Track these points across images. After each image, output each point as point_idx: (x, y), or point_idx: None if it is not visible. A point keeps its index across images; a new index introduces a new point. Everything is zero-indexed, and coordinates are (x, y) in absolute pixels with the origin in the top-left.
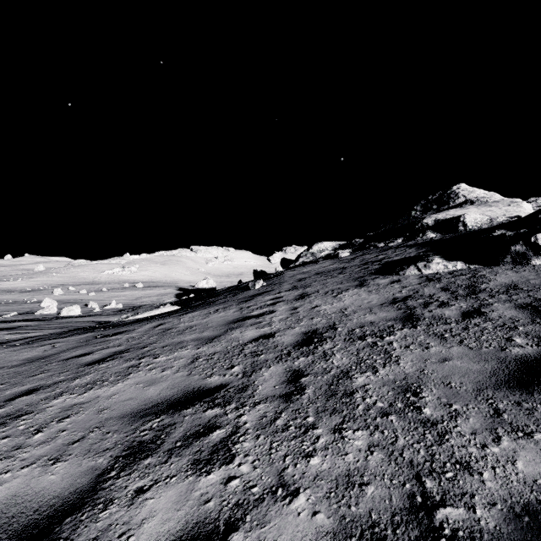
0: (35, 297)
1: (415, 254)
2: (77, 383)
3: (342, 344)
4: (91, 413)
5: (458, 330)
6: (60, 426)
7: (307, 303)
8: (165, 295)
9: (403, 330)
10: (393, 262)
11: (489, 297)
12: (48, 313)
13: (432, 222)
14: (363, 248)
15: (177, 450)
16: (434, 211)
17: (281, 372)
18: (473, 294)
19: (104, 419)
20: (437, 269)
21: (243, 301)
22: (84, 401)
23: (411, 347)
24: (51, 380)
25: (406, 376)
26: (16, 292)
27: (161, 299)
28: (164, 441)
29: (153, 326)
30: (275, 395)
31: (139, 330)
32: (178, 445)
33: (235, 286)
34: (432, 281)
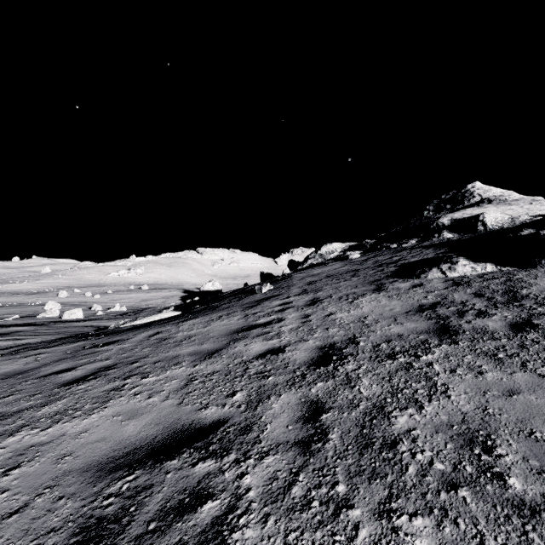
0: (39, 299)
1: (433, 255)
2: (44, 412)
3: (368, 364)
4: (48, 462)
5: (513, 348)
6: (2, 482)
7: (320, 310)
8: (170, 297)
9: (442, 346)
10: (410, 264)
11: (536, 305)
12: (50, 316)
13: (448, 222)
14: (375, 249)
15: (147, 540)
16: (447, 211)
17: (294, 403)
18: (515, 301)
19: (61, 473)
20: (464, 271)
21: (249, 306)
22: (45, 440)
23: (458, 371)
24: (17, 406)
25: (464, 417)
26: (21, 294)
27: (166, 302)
28: (132, 519)
29: (149, 335)
30: (288, 440)
31: (132, 339)
32: (151, 527)
33: (241, 290)
34: (461, 286)
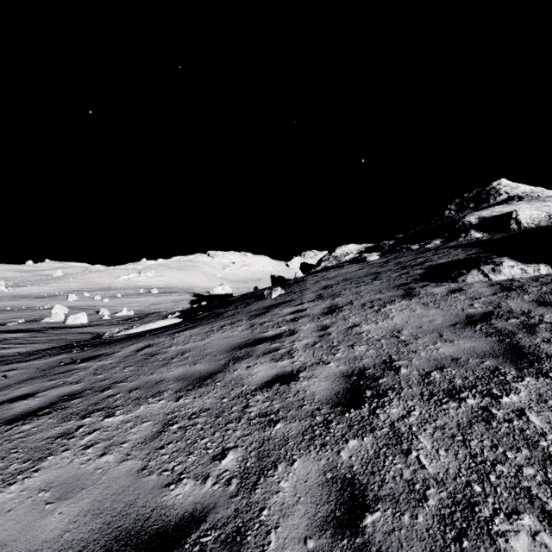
0: (49, 303)
1: (465, 255)
2: None
3: (422, 408)
4: None
5: None
6: None
7: (340, 321)
8: (179, 301)
9: (525, 380)
10: (440, 266)
11: None
12: (55, 320)
13: (476, 220)
14: (394, 250)
15: None
16: (471, 210)
17: (315, 482)
18: None
19: None
20: (511, 274)
21: (256, 314)
22: None
23: None
24: None
25: None
26: (32, 297)
27: (175, 306)
28: None
29: (137, 349)
30: None
31: (118, 354)
32: None
33: (250, 294)
34: (513, 291)
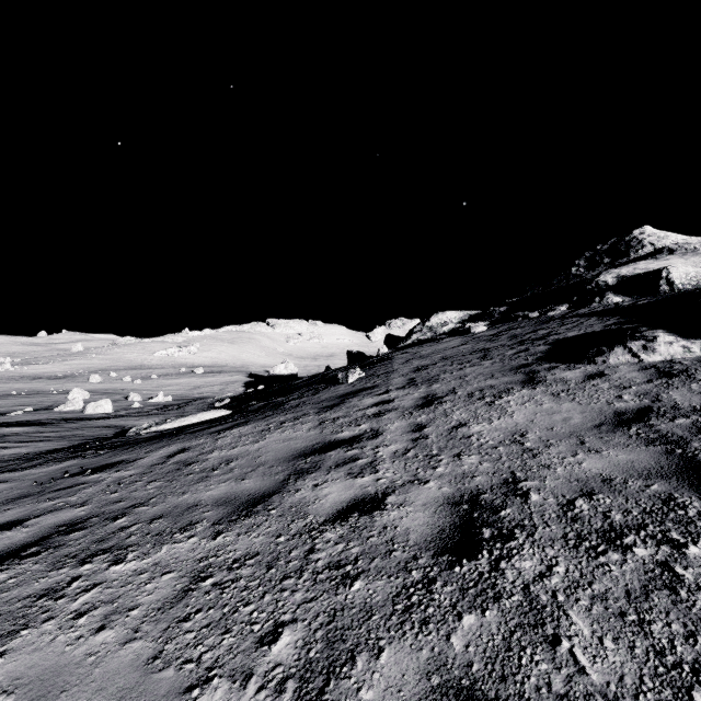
0: (65, 385)
1: (602, 327)
2: None
3: (568, 561)
4: None
5: None
6: None
7: (440, 417)
8: (231, 384)
9: None
10: (570, 340)
11: None
12: (71, 409)
13: (614, 280)
14: (506, 319)
15: None
16: (605, 267)
17: (414, 693)
18: None
19: None
20: (670, 353)
21: (327, 406)
22: None
23: None
24: None
25: None
26: (44, 378)
27: (225, 389)
28: None
29: (168, 454)
30: None
31: (142, 461)
32: None
33: (320, 376)
34: (675, 377)
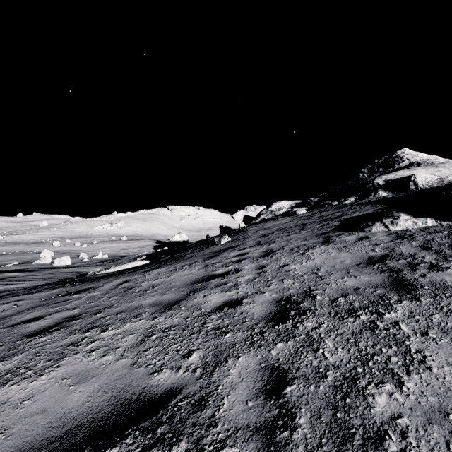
0: (37, 248)
1: (373, 210)
2: None
3: (329, 322)
4: None
5: None
6: None
7: (274, 261)
8: (145, 247)
9: (403, 302)
10: (353, 219)
11: None
12: (44, 262)
13: (383, 182)
14: (318, 206)
15: None
16: (380, 173)
17: (253, 369)
18: None
19: None
20: (405, 225)
21: (209, 257)
22: None
23: (430, 333)
24: None
25: None
26: (23, 244)
27: (141, 250)
28: None
29: (117, 284)
30: (248, 424)
31: (102, 287)
32: None
33: (203, 241)
34: (405, 239)
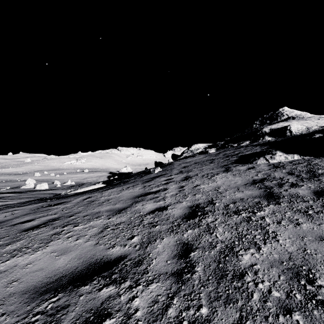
0: (23, 177)
1: (260, 150)
2: (7, 249)
3: (222, 218)
4: (1, 286)
5: (318, 207)
6: None
7: (190, 183)
8: (101, 176)
9: (270, 206)
10: (246, 155)
11: None
12: (28, 187)
13: (268, 130)
14: (224, 147)
15: None
16: (267, 124)
17: (172, 244)
18: (315, 177)
19: (7, 295)
20: (280, 159)
21: (146, 181)
22: (3, 269)
23: (282, 222)
24: None
25: (290, 256)
26: (12, 174)
27: (98, 179)
28: None
29: (83, 199)
30: (167, 272)
31: (73, 201)
32: None
33: (142, 171)
34: (278, 168)
